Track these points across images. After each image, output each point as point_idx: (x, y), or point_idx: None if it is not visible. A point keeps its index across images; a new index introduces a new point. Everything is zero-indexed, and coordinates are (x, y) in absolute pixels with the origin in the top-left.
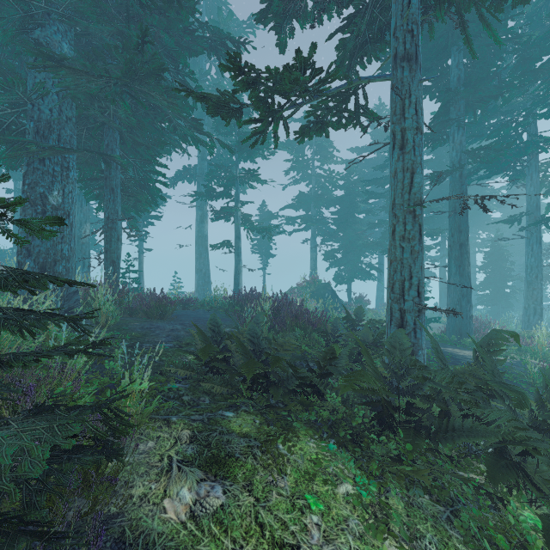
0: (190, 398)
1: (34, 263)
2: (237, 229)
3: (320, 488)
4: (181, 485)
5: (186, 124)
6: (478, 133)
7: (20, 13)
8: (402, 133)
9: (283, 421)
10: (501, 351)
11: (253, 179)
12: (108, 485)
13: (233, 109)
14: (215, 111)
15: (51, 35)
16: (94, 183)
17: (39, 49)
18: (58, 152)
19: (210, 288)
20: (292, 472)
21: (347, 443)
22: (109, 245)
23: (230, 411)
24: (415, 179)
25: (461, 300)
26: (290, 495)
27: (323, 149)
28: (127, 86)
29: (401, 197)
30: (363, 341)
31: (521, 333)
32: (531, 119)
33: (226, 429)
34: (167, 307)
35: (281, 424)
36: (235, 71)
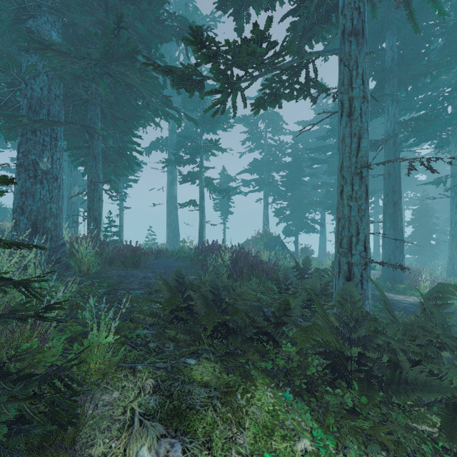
0: (156, 345)
1: (27, 220)
2: (201, 191)
3: (279, 445)
4: (141, 442)
5: (158, 100)
6: (408, 107)
7: (14, 5)
8: (350, 102)
9: (241, 368)
10: (448, 304)
11: (214, 148)
12: (64, 451)
13: (196, 82)
14: (179, 83)
15: (41, 25)
16: (81, 152)
17: (30, 35)
18: (47, 124)
19: (178, 240)
20: (251, 425)
21: (302, 392)
22: (92, 204)
23: (192, 358)
24: (362, 143)
25: (394, 251)
26: (249, 454)
27: (274, 123)
28: (105, 66)
29: (349, 160)
30: (312, 290)
31: (447, 280)
32: (456, 93)
33: (188, 378)
34: (140, 257)
35: (239, 371)
36: (197, 45)
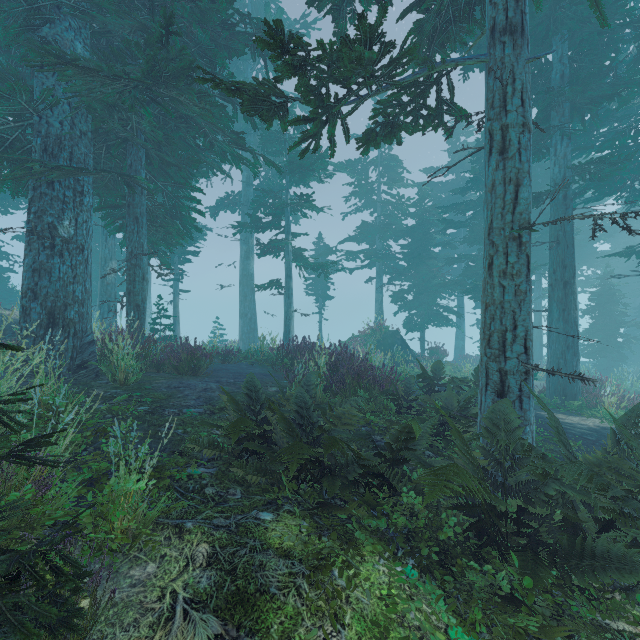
0: (215, 491)
1: (41, 307)
2: (288, 267)
3: None
4: None
5: (225, 138)
6: (584, 145)
7: (23, 5)
8: (503, 132)
9: (340, 527)
10: None
11: (306, 206)
12: None
13: (275, 105)
14: (251, 108)
15: (61, 33)
16: (118, 212)
17: (45, 47)
18: (68, 173)
19: (256, 336)
20: (353, 621)
21: (433, 566)
22: (133, 285)
23: (269, 511)
24: (521, 193)
25: (565, 352)
26: None
27: (391, 171)
28: (150, 90)
29: (501, 218)
30: (446, 409)
31: None
32: None
33: (260, 542)
34: (200, 360)
35: (338, 532)
36: (275, 50)
